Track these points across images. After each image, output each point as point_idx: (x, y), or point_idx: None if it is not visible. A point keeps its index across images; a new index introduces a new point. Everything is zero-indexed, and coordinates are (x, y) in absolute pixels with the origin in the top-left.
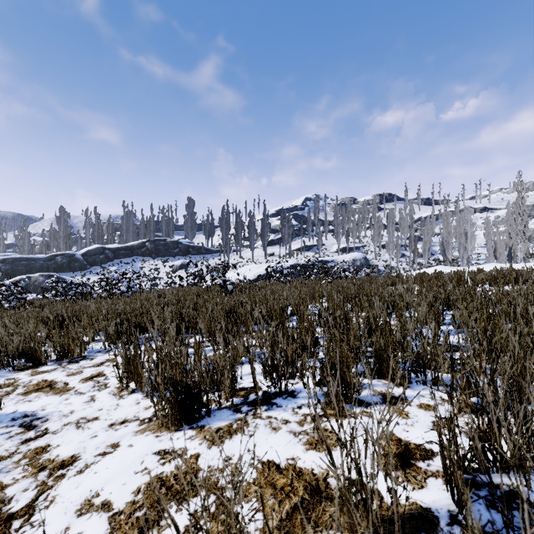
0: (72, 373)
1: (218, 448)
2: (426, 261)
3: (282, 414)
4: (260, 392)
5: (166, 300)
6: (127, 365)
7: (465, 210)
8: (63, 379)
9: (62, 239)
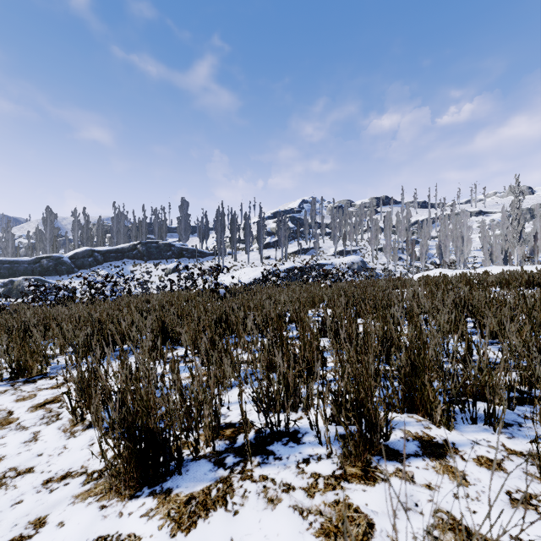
0: (22, 397)
1: (185, 537)
2: (423, 264)
3: (282, 473)
4: (252, 432)
5: (150, 306)
6: (84, 390)
7: (461, 213)
8: (9, 406)
9: (49, 241)
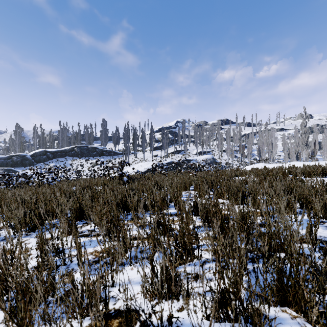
0: None
1: None
2: (249, 160)
3: None
4: (137, 325)
5: (74, 190)
6: None
7: (271, 130)
8: None
9: (18, 145)
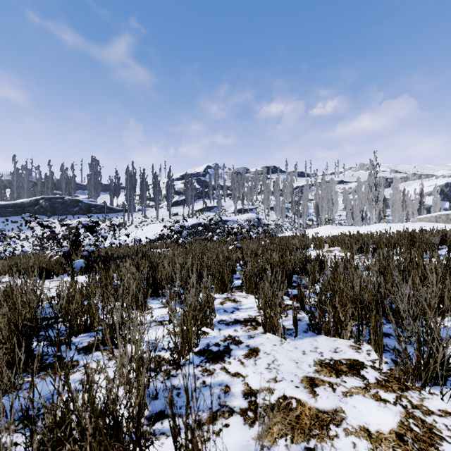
0: None
1: None
2: (305, 221)
3: None
4: None
5: None
6: None
7: (331, 181)
8: None
9: None
